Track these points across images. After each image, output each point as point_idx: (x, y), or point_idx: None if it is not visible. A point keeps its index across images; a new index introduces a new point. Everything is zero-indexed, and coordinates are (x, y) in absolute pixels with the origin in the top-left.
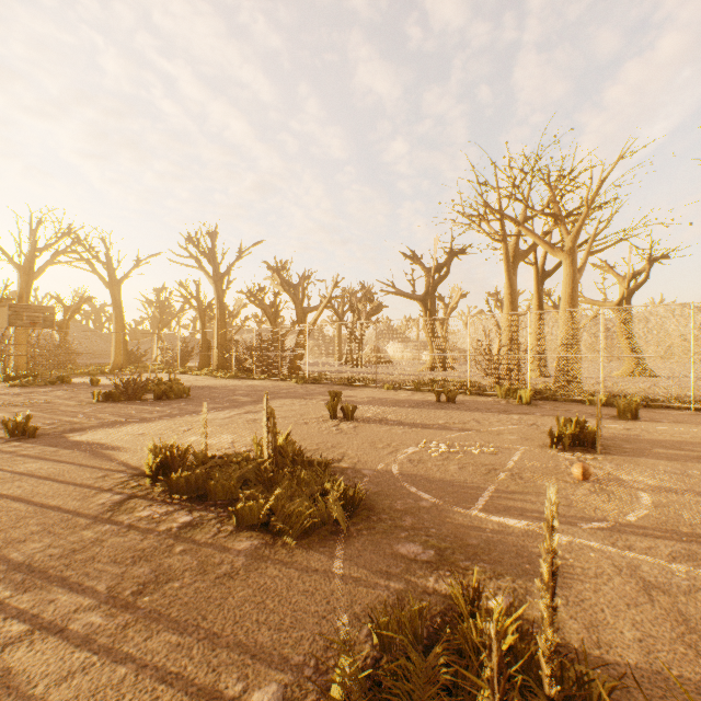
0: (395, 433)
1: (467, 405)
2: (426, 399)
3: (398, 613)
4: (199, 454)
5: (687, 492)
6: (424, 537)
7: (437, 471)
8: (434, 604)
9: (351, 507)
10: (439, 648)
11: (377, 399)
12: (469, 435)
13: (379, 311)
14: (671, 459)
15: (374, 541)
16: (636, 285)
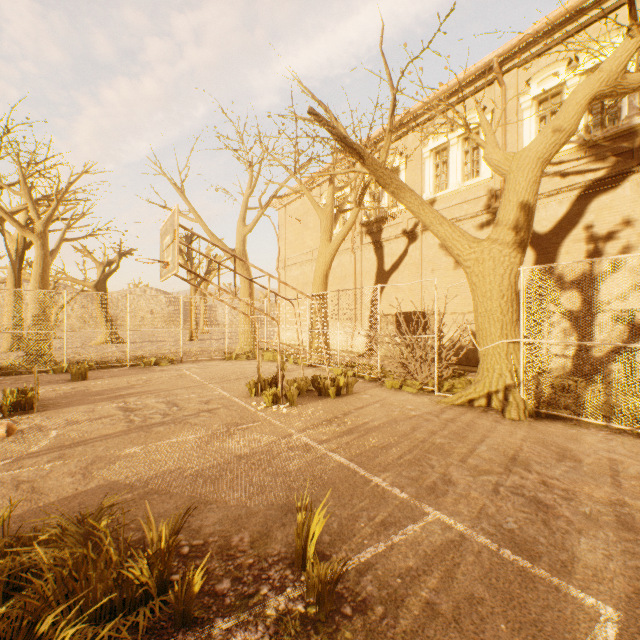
0: None
1: None
2: None
3: None
4: None
5: (86, 421)
6: None
7: None
8: None
9: None
10: None
11: None
12: None
13: None
14: (92, 403)
15: None
16: (111, 271)
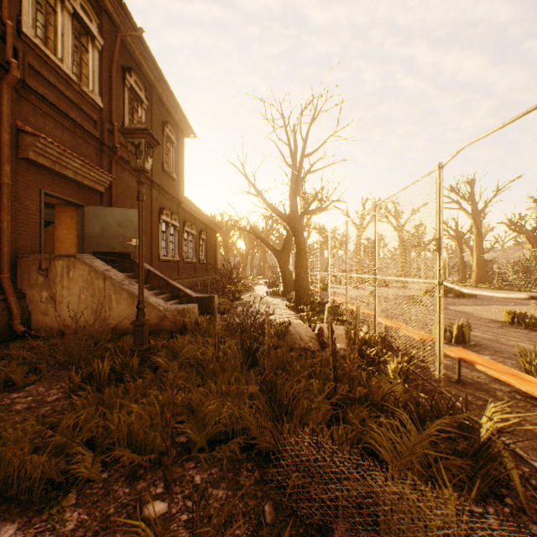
0: None
1: None
2: None
3: None
4: (531, 316)
5: None
6: None
7: None
8: None
9: None
10: None
11: None
12: None
13: None
14: None
15: None
16: None
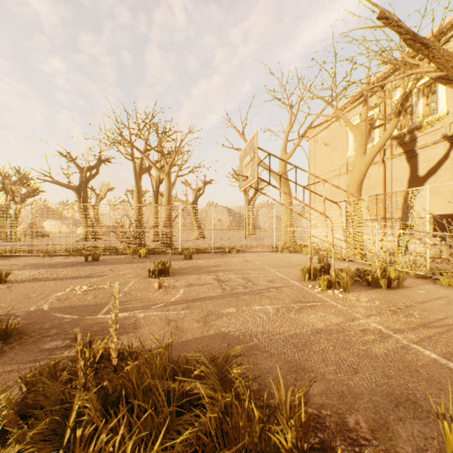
0: (49, 285)
1: (107, 261)
2: (78, 260)
3: (40, 368)
4: None
5: (197, 285)
6: (64, 336)
7: (79, 301)
8: (67, 361)
9: (5, 336)
10: (65, 372)
11: (33, 264)
12: (105, 278)
13: (36, 194)
14: (197, 274)
15: (25, 349)
16: (200, 194)
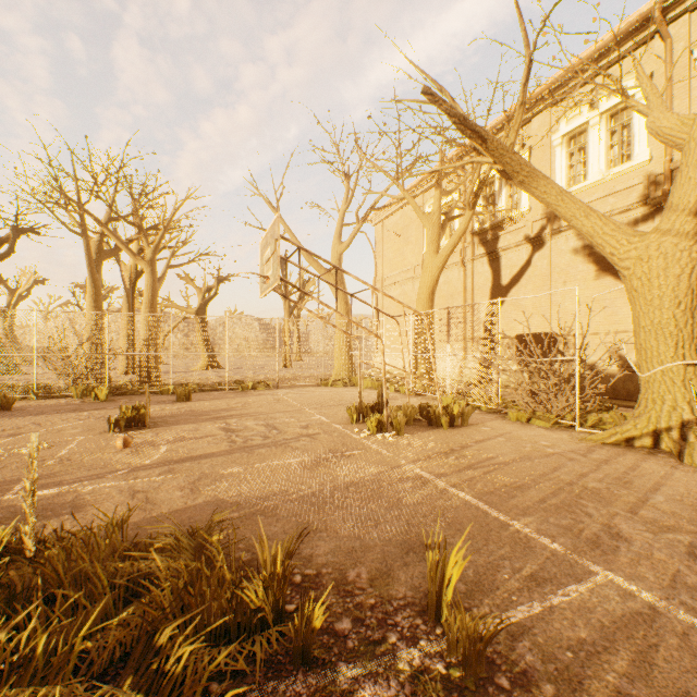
0: None
1: (30, 410)
2: None
3: None
4: None
5: (192, 439)
6: None
7: None
8: None
9: None
10: None
11: None
12: (23, 438)
13: None
14: (196, 422)
15: None
16: (211, 297)
